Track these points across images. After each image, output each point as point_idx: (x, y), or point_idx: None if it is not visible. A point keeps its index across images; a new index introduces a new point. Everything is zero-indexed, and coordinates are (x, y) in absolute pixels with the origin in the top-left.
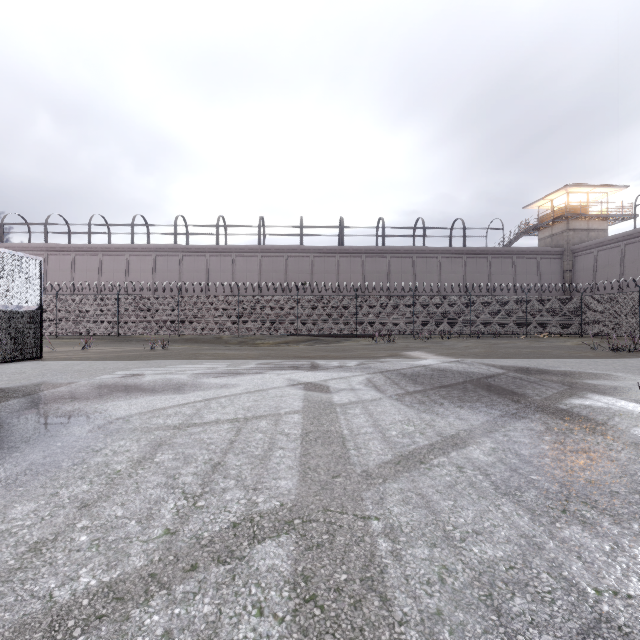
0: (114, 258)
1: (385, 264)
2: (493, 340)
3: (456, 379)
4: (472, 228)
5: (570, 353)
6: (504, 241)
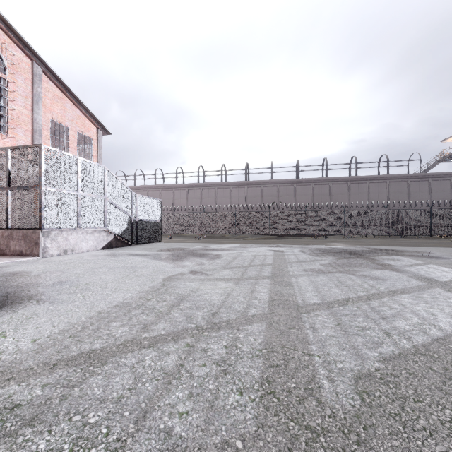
0: (167, 192)
1: (328, 189)
2: (399, 239)
3: (341, 251)
4: (394, 161)
5: (433, 245)
6: (422, 168)
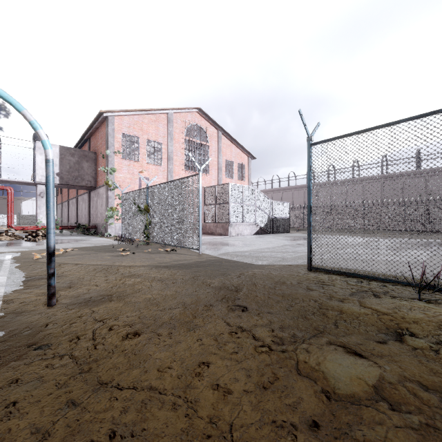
0: (298, 191)
1: None
2: None
3: (440, 243)
4: None
5: None
6: None
